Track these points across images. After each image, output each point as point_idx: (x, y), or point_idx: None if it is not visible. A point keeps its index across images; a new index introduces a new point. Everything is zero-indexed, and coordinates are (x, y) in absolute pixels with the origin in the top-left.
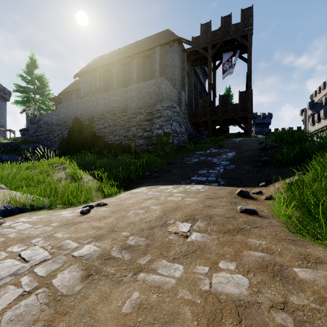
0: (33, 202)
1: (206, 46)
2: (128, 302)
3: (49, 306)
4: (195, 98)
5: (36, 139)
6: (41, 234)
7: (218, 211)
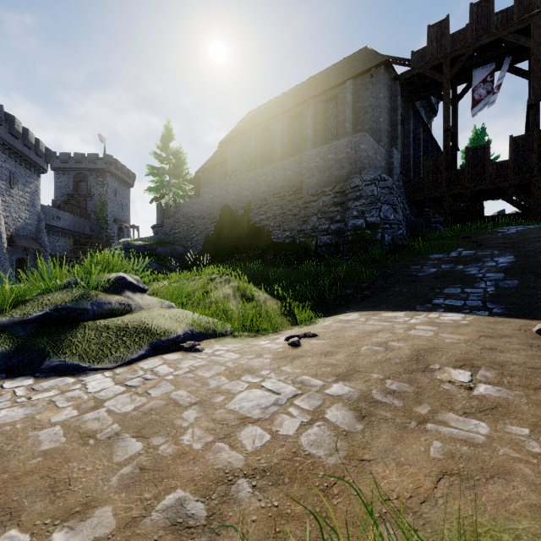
0: (215, 326)
1: (439, 63)
2: (433, 449)
3: (339, 438)
4: (415, 156)
5: (172, 239)
6: (263, 366)
7: (512, 358)
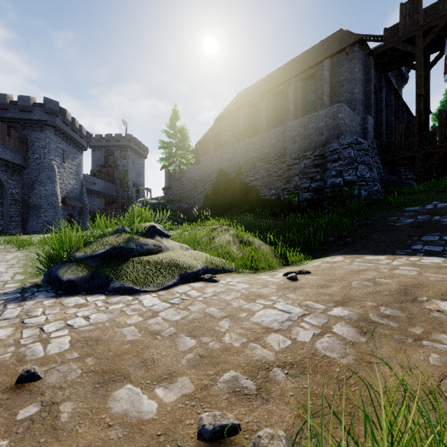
0: (223, 264)
1: (412, 35)
2: (431, 359)
3: (347, 346)
4: (387, 121)
5: (179, 198)
6: (271, 293)
7: None
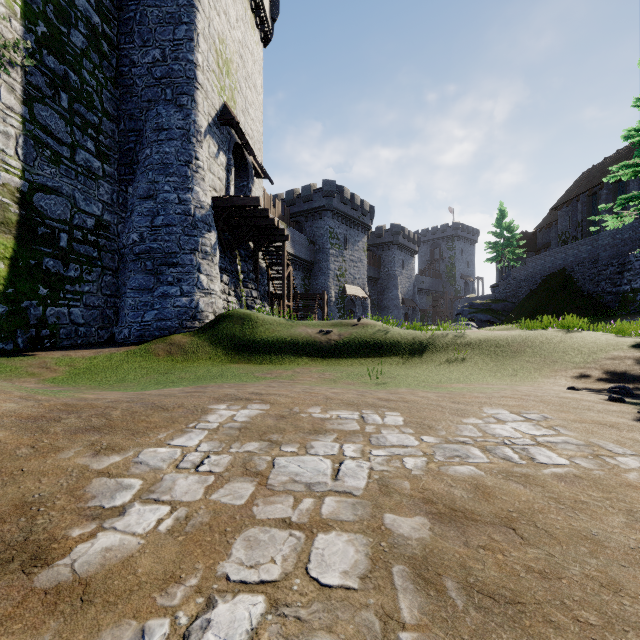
0: None
1: None
2: None
3: None
4: None
5: (504, 297)
6: None
7: None
